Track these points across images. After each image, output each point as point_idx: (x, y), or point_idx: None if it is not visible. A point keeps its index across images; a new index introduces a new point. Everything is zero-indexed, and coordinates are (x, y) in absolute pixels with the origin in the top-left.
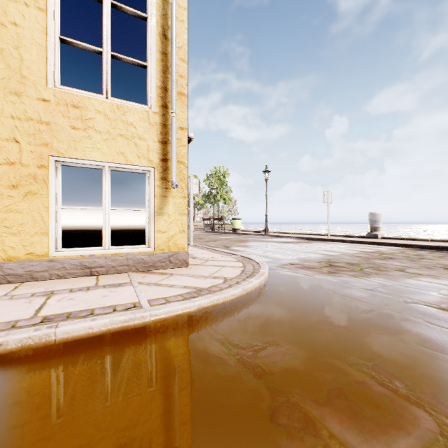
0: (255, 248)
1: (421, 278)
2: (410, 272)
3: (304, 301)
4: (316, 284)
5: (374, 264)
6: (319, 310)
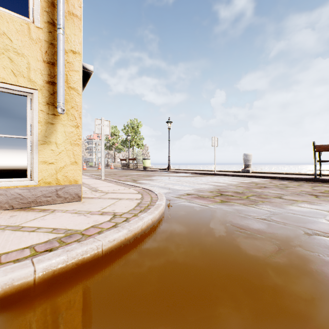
0: (159, 181)
1: (300, 205)
2: (287, 199)
3: (203, 240)
4: (213, 215)
5: (255, 192)
6: (222, 254)
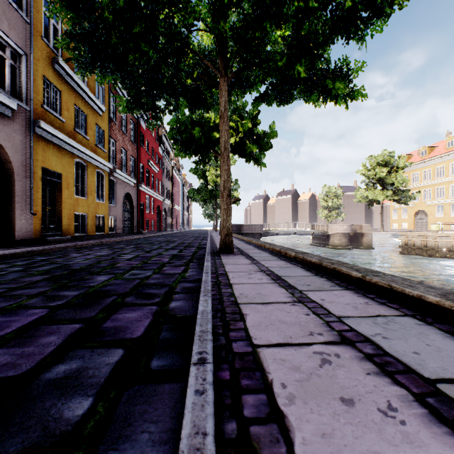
0: None
1: None
2: None
3: None
4: None
5: None
6: None
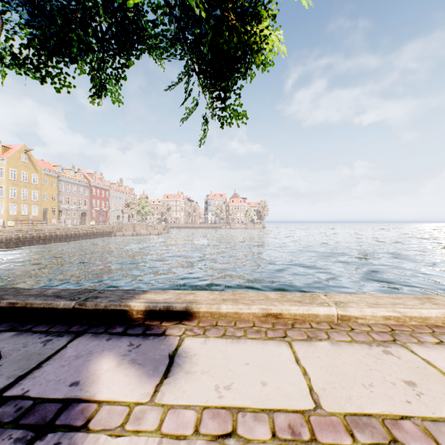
0: None
1: None
2: None
3: None
4: None
5: None
6: None
